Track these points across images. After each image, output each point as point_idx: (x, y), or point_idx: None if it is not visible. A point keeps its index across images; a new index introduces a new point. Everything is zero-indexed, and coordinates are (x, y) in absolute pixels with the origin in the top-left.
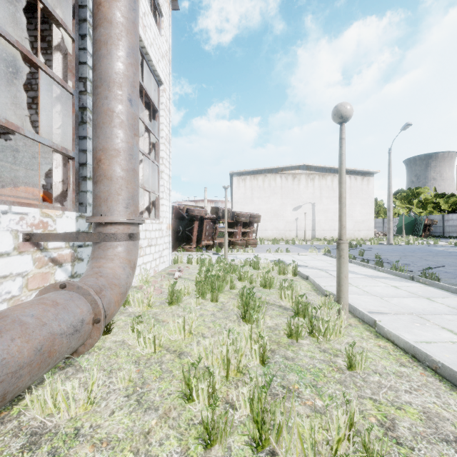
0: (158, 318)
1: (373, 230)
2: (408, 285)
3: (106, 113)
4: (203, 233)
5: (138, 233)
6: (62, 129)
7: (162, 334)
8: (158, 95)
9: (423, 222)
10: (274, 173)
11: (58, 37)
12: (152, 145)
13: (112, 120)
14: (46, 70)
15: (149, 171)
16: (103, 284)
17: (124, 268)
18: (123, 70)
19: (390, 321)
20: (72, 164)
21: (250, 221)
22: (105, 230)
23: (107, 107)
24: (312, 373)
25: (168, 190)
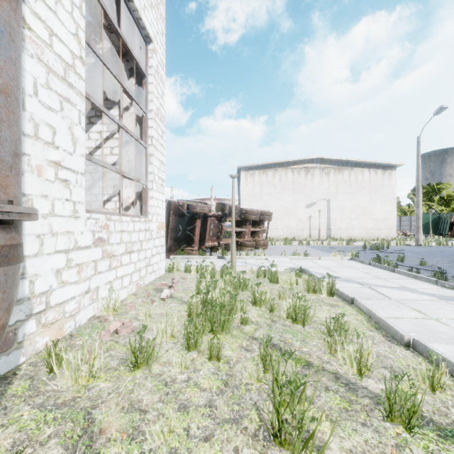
0: (95, 419)
1: (395, 230)
2: None
3: None
4: (207, 232)
5: None
6: None
7: None
8: (145, 55)
9: (449, 220)
10: (285, 168)
11: None
12: (139, 122)
13: None
14: None
15: (136, 156)
16: None
17: None
18: None
19: None
20: None
21: (261, 219)
22: None
23: None
24: None
25: (160, 179)
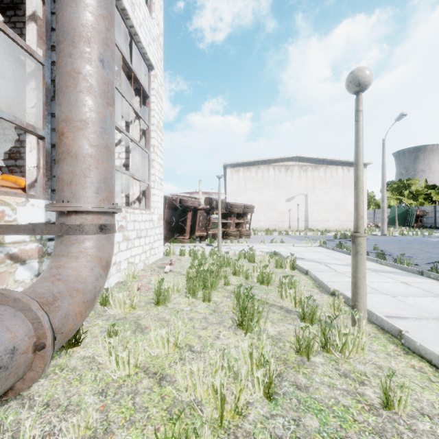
0: (141, 323)
1: (365, 221)
2: (419, 281)
3: (69, 75)
4: (197, 224)
5: (112, 225)
6: (37, 108)
7: (139, 351)
8: (148, 80)
9: (415, 213)
10: (267, 165)
11: (32, 6)
12: (143, 133)
13: (77, 83)
14: (5, 29)
15: (140, 160)
16: (59, 291)
17: (92, 269)
18: (92, 22)
19: (414, 329)
20: (42, 145)
21: (244, 212)
22: (68, 220)
23: (71, 67)
24: (336, 413)
25: (159, 179)
